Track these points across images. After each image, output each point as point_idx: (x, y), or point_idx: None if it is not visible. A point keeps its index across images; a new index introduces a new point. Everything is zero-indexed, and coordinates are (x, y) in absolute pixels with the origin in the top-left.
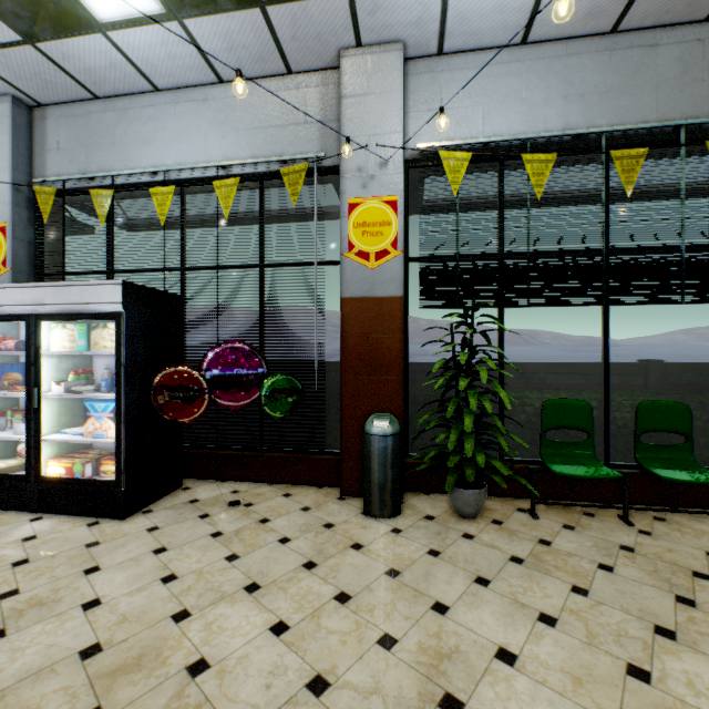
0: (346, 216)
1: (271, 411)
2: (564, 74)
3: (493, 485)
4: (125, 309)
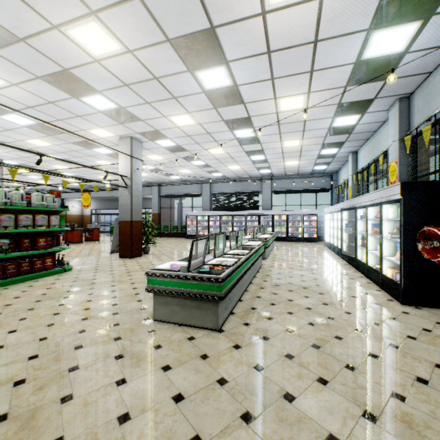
0: None
1: None
2: None
3: None
4: (403, 196)
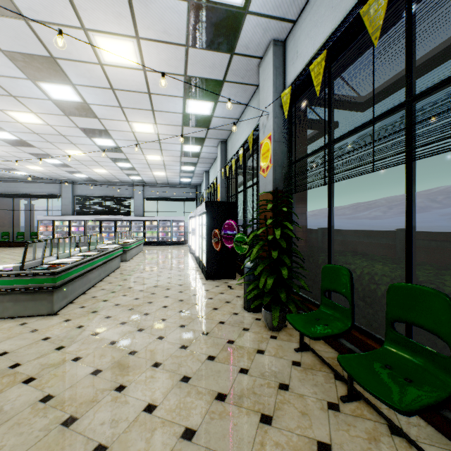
0: (260, 152)
1: (237, 250)
2: None
3: None
4: (207, 210)
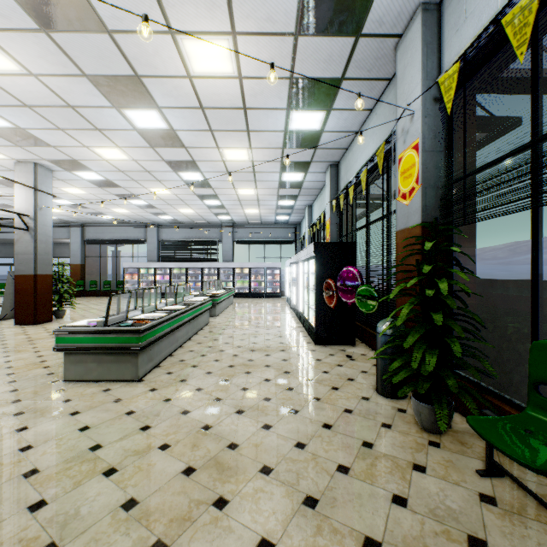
0: (397, 170)
1: (360, 308)
2: None
3: None
4: (316, 254)
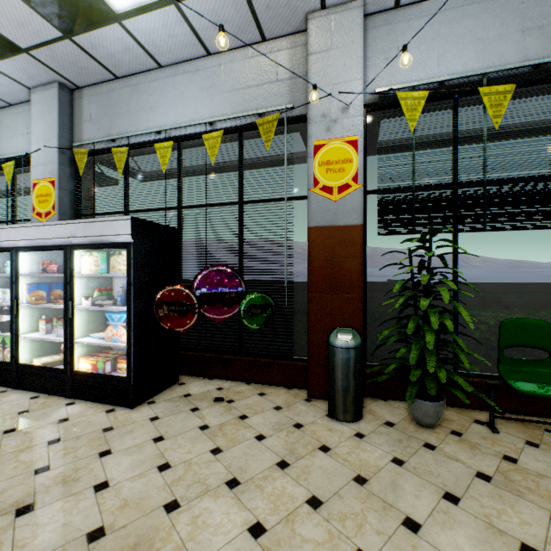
0: (311, 156)
1: (249, 323)
2: (521, 9)
3: (448, 396)
4: (134, 239)
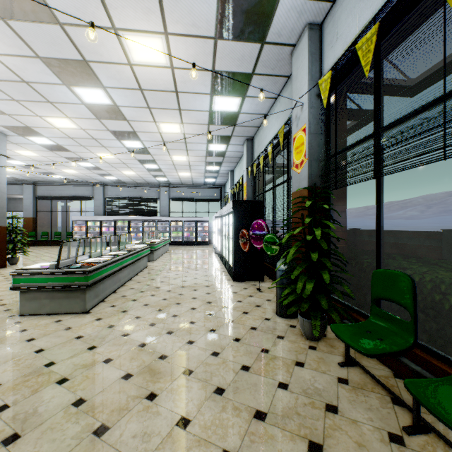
0: (292, 146)
1: (266, 251)
2: None
3: None
4: (234, 209)
